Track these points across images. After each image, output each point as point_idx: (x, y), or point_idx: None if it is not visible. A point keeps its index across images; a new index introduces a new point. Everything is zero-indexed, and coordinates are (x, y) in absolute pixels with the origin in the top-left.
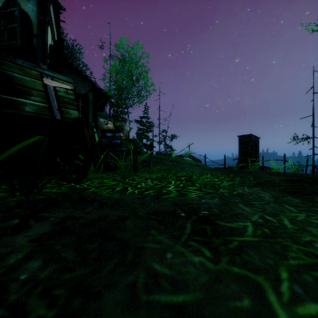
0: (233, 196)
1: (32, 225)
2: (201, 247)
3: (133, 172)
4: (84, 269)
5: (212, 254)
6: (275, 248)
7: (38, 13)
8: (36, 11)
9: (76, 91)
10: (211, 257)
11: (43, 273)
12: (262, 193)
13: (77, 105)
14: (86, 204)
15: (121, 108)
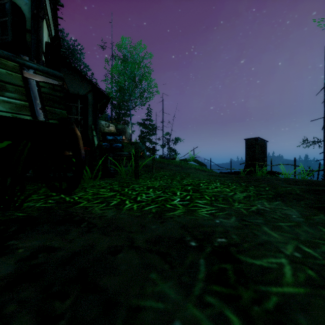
0: (253, 213)
1: None
2: (224, 307)
3: (134, 179)
4: None
5: (243, 324)
6: None
7: (31, 7)
8: (30, 5)
9: (65, 87)
10: None
11: None
12: (287, 209)
13: (76, 107)
14: (70, 227)
15: (124, 110)
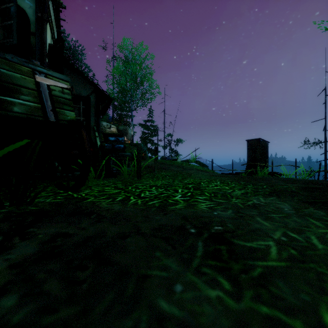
0: (248, 207)
1: (15, 245)
2: (217, 275)
3: (137, 179)
4: (70, 309)
5: (232, 286)
6: (308, 277)
7: (35, 10)
8: (34, 8)
9: (73, 90)
10: (231, 290)
11: (18, 315)
12: (280, 204)
13: (78, 108)
14: (82, 218)
15: (125, 111)
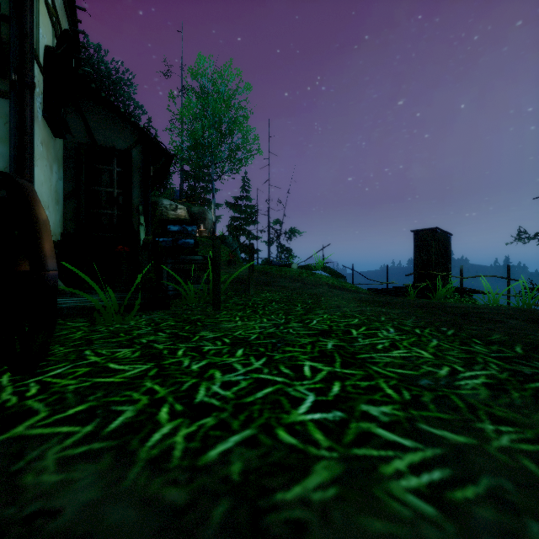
0: None
1: None
2: None
3: (212, 310)
4: None
5: None
6: None
7: None
8: None
9: None
10: None
11: None
12: None
13: (110, 171)
14: None
15: (203, 182)
